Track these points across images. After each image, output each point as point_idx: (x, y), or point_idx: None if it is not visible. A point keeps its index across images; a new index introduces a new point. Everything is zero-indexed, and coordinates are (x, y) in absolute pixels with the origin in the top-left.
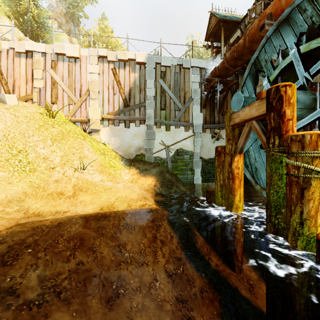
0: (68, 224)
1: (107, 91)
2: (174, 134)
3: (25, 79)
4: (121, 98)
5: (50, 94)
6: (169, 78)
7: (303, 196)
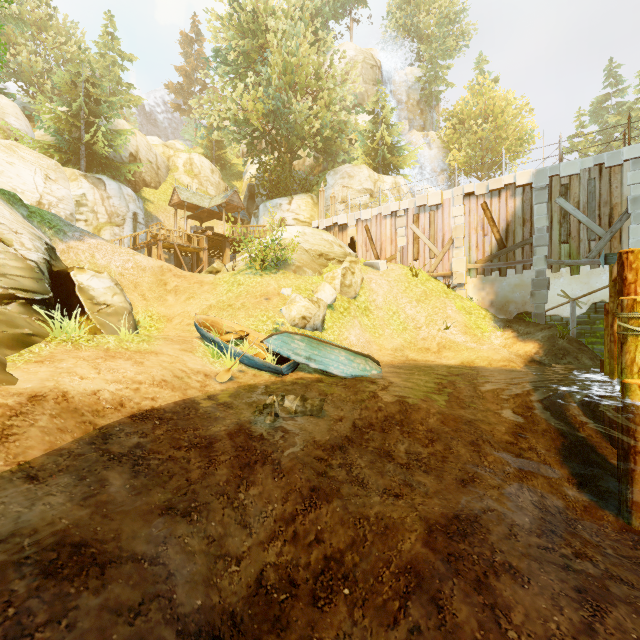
0: (436, 368)
1: (475, 234)
2: (588, 278)
3: (390, 240)
4: (494, 239)
5: (411, 251)
6: (577, 191)
7: (622, 350)
